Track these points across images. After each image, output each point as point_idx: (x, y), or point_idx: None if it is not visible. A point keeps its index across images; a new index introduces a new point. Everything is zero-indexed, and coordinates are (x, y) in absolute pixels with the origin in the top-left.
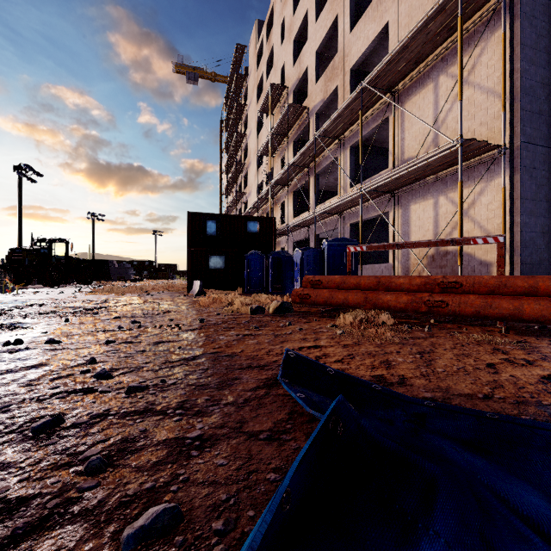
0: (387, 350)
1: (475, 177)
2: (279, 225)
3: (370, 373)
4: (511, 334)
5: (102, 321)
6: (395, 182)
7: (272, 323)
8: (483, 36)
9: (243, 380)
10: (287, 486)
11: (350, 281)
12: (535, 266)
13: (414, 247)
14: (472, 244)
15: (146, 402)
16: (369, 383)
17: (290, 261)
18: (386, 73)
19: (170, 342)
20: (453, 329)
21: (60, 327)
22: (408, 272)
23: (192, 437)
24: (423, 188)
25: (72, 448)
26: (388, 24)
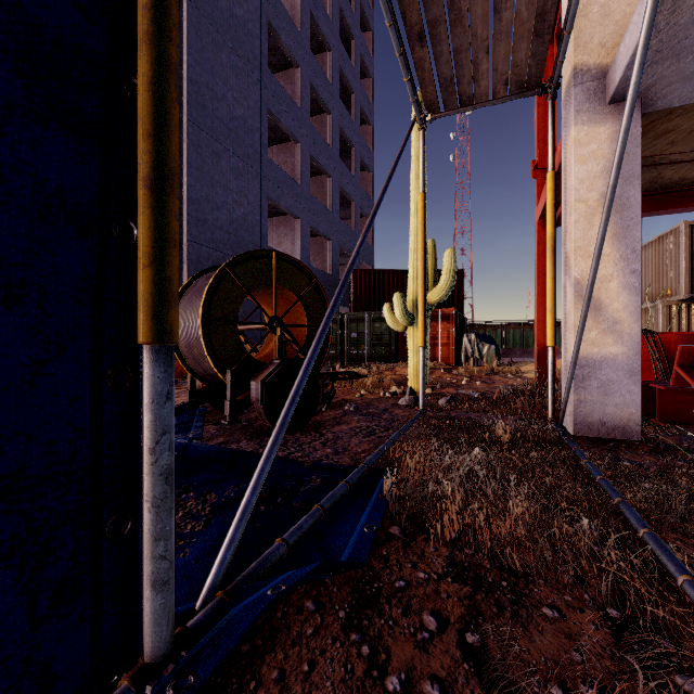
0: None
1: None
2: None
3: None
4: None
5: None
6: None
7: None
8: None
9: None
10: None
11: None
12: None
13: None
14: None
15: None
16: None
17: None
18: None
19: None
20: None
21: None
22: None
23: None
24: None
25: None
26: None
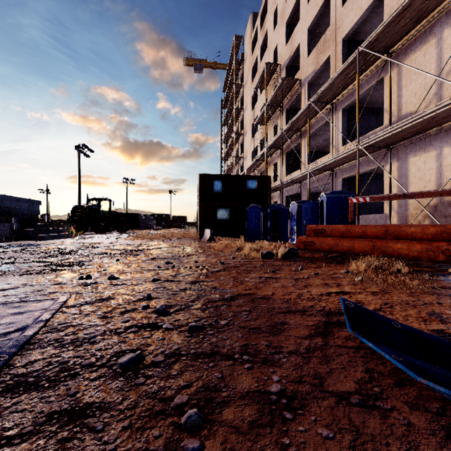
0: (425, 301)
1: None
2: (272, 183)
3: (426, 326)
4: None
5: (144, 261)
6: (394, 136)
7: (284, 267)
8: None
9: (291, 326)
10: None
11: (355, 229)
12: None
13: (424, 197)
14: None
15: (210, 343)
16: (447, 342)
17: (285, 212)
18: (385, 35)
19: (203, 282)
20: None
21: (115, 265)
22: (406, 222)
23: (274, 392)
24: (423, 141)
25: (160, 391)
26: None
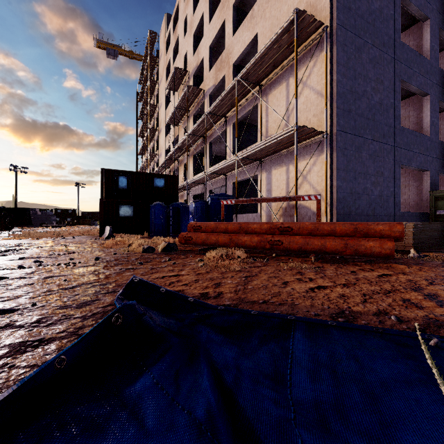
0: (226, 276)
1: (311, 153)
2: (183, 182)
3: (201, 291)
4: (318, 262)
5: (6, 261)
6: (260, 153)
7: (156, 259)
8: (315, 54)
9: (101, 301)
10: (60, 356)
11: (221, 226)
12: (346, 216)
13: (266, 202)
14: (302, 200)
15: (11, 320)
16: (188, 297)
17: (187, 210)
18: (254, 71)
19: (59, 276)
20: (284, 260)
21: None
22: (270, 220)
23: (34, 340)
24: (279, 159)
25: None
26: (258, 34)
